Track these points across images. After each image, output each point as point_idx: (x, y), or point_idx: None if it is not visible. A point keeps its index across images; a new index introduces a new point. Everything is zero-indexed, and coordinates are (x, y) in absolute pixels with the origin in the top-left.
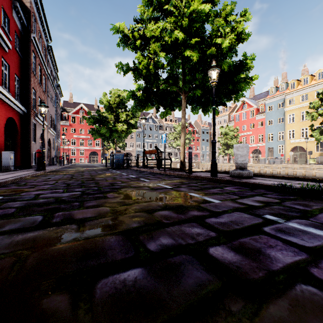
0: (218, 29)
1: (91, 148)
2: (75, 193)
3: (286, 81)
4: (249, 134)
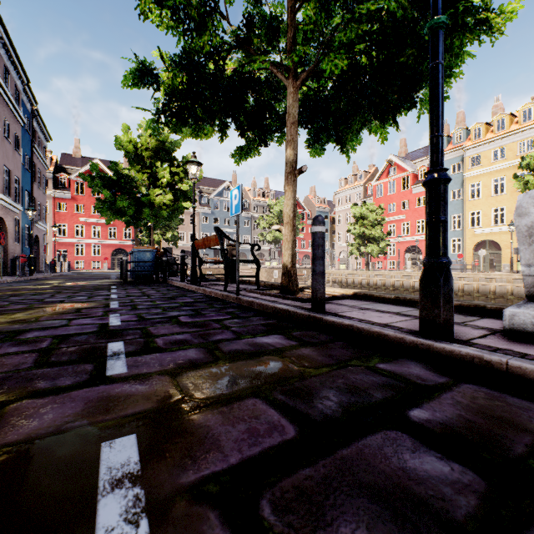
0: None
1: (115, 242)
2: None
3: (464, 126)
4: (400, 219)
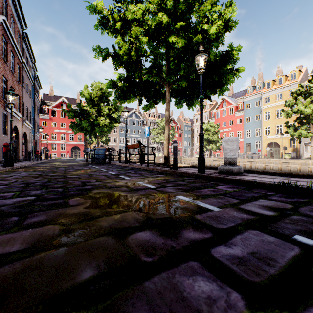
0: (204, 15)
1: (73, 142)
2: (28, 197)
3: (262, 80)
4: (229, 130)
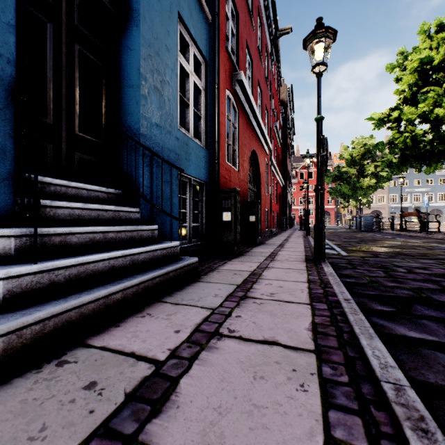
0: None
1: None
2: (356, 240)
3: None
4: None
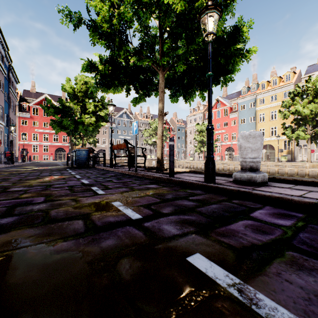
0: None
1: (57, 144)
2: None
3: (256, 82)
4: (223, 132)
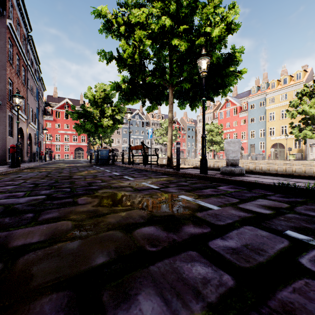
0: (207, 18)
1: (76, 143)
2: (39, 197)
3: (267, 80)
4: (233, 131)
